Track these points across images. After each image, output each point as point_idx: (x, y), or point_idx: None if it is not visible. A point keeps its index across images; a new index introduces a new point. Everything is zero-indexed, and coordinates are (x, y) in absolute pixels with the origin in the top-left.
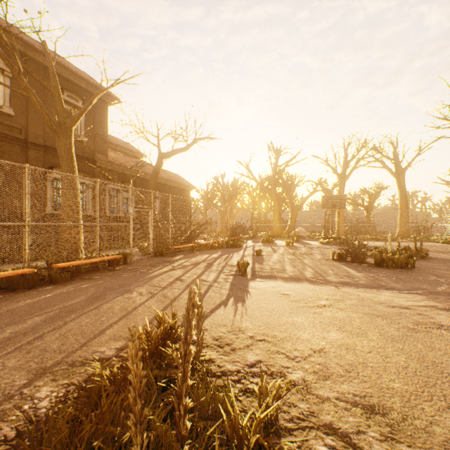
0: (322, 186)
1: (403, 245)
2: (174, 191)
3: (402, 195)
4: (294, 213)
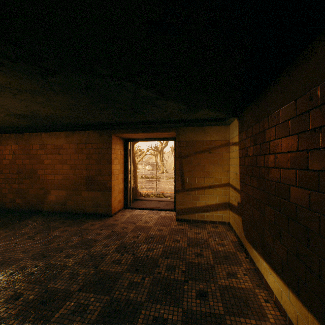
0: None
1: None
2: None
3: None
4: None
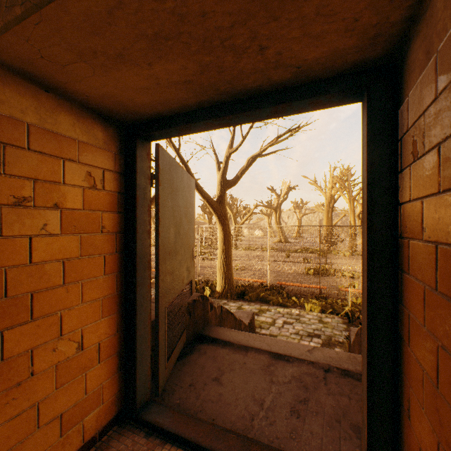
0: None
1: None
2: None
3: None
4: None
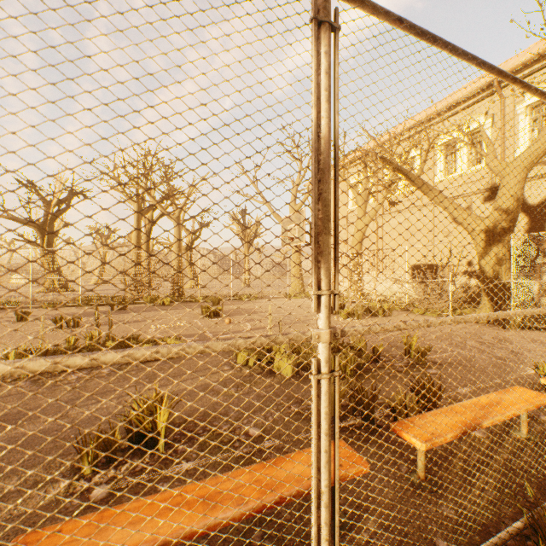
0: None
1: None
2: None
3: None
4: None
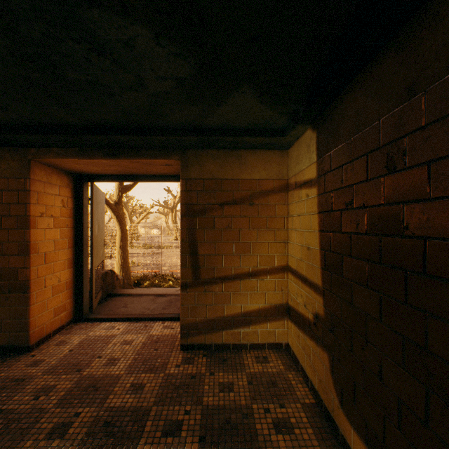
0: None
1: None
2: None
3: None
4: None
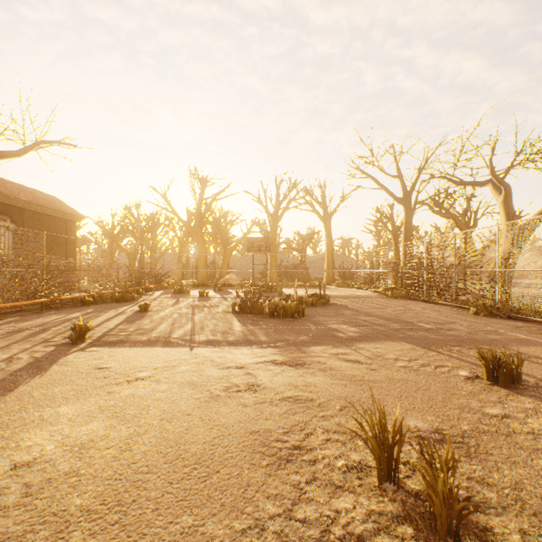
0: (261, 227)
1: (322, 292)
2: (45, 220)
3: (329, 240)
4: (228, 257)
